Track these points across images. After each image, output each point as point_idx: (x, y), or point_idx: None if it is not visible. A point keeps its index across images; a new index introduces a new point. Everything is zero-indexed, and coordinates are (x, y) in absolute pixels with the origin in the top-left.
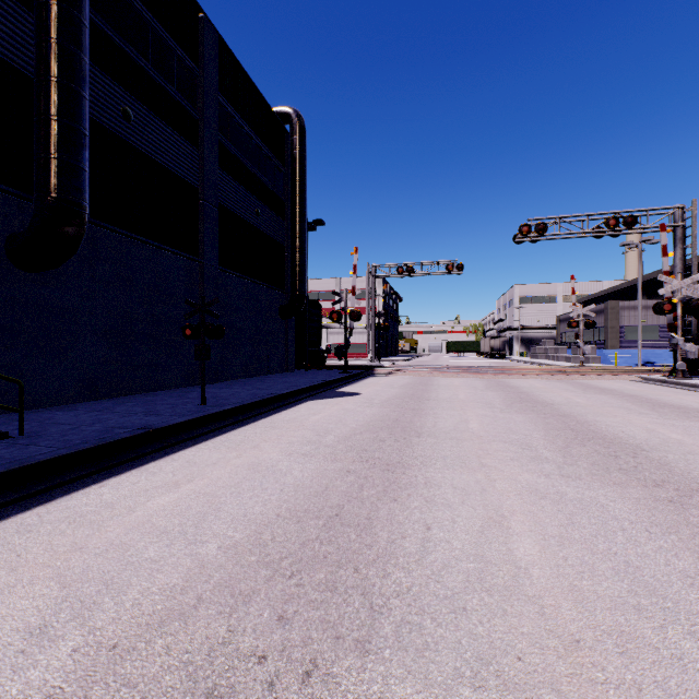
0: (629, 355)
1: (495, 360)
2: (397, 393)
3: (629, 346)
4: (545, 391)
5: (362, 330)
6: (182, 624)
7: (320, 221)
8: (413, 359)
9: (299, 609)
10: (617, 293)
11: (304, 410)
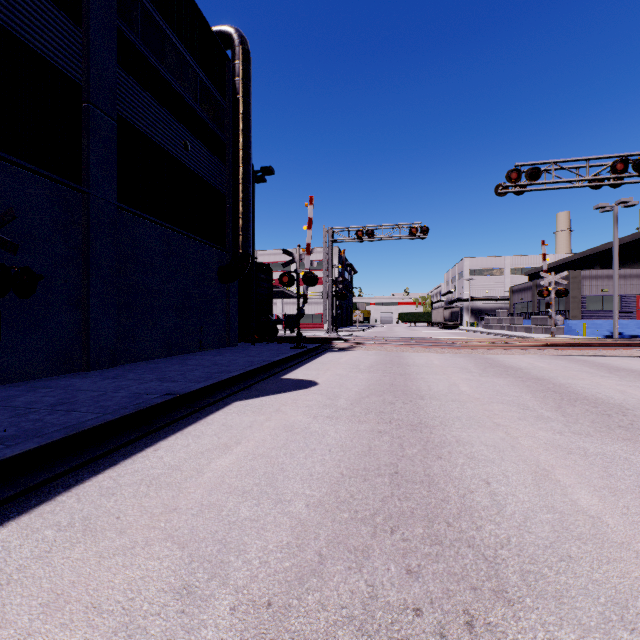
0: (594, 326)
1: (450, 331)
2: (368, 382)
3: (591, 317)
4: (567, 376)
5: (317, 300)
6: None
7: (269, 168)
8: (368, 330)
9: None
10: (567, 264)
11: (212, 431)
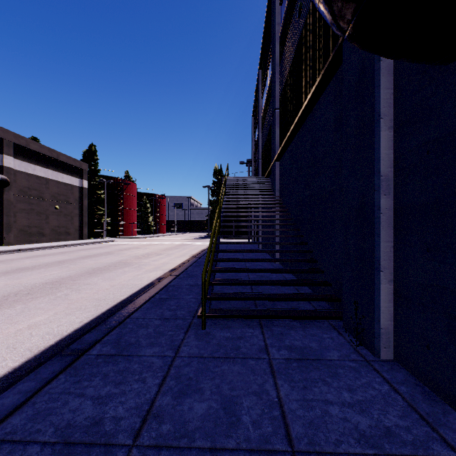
0: None
1: None
2: None
3: None
4: None
5: None
6: (33, 297)
7: None
8: None
9: (0, 300)
10: None
11: None
